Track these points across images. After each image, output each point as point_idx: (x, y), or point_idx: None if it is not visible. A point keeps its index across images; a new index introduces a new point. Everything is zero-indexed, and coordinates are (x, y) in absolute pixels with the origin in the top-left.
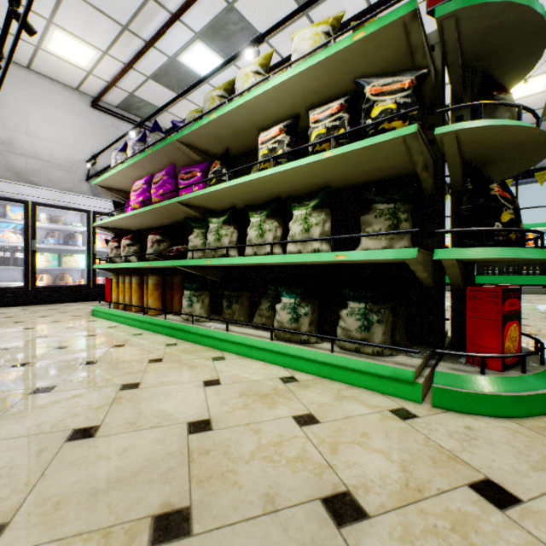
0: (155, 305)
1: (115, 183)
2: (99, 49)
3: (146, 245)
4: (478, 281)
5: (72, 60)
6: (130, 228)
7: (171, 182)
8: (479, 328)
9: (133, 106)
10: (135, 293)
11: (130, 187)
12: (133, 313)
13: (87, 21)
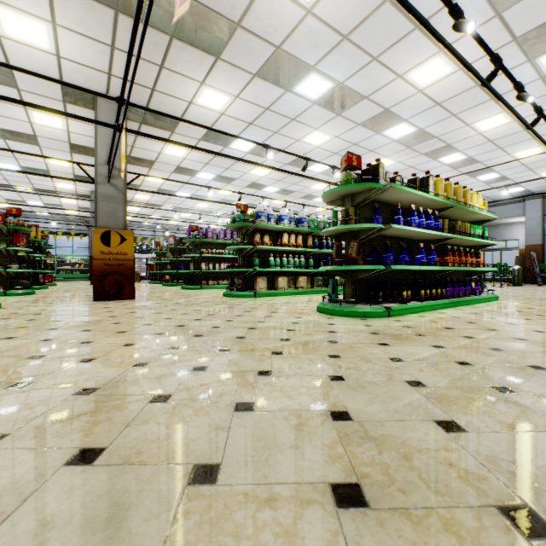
0: None
1: None
2: None
3: None
4: (57, 276)
5: None
6: None
7: None
8: (47, 279)
9: None
10: None
11: None
12: None
13: None
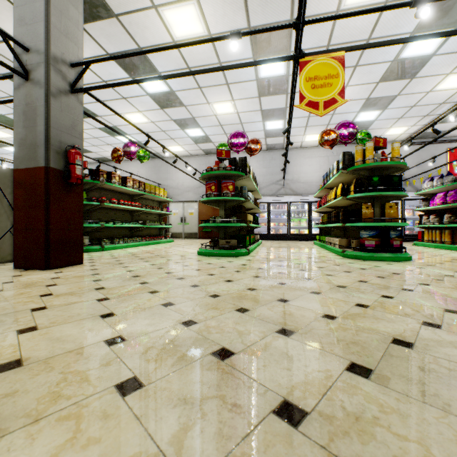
0: (448, 241)
1: (425, 193)
2: (409, 126)
3: (441, 217)
4: None
5: (394, 134)
6: (431, 209)
7: (456, 196)
8: None
9: (424, 136)
10: (437, 236)
11: (431, 193)
12: (437, 243)
13: (406, 121)
